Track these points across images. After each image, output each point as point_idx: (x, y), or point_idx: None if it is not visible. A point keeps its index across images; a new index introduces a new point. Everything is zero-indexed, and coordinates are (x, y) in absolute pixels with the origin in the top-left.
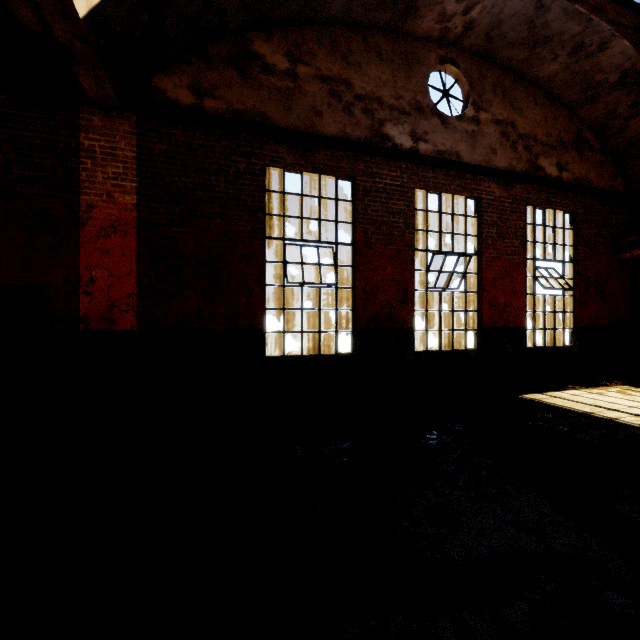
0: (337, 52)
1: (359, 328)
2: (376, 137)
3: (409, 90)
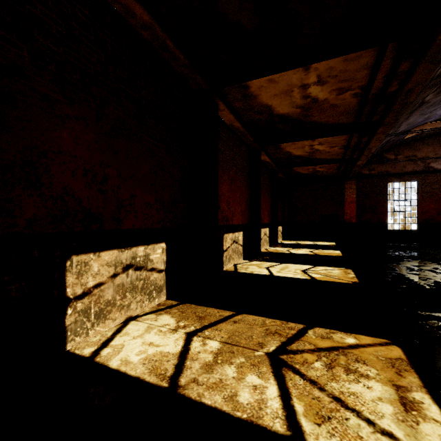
0: (411, 148)
1: (419, 222)
2: (426, 168)
3: (440, 151)
